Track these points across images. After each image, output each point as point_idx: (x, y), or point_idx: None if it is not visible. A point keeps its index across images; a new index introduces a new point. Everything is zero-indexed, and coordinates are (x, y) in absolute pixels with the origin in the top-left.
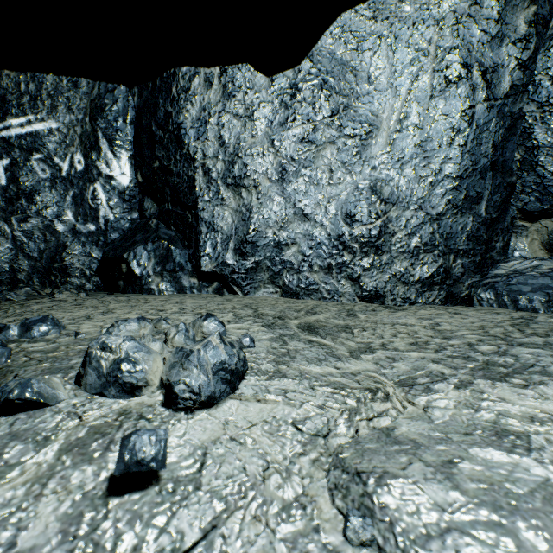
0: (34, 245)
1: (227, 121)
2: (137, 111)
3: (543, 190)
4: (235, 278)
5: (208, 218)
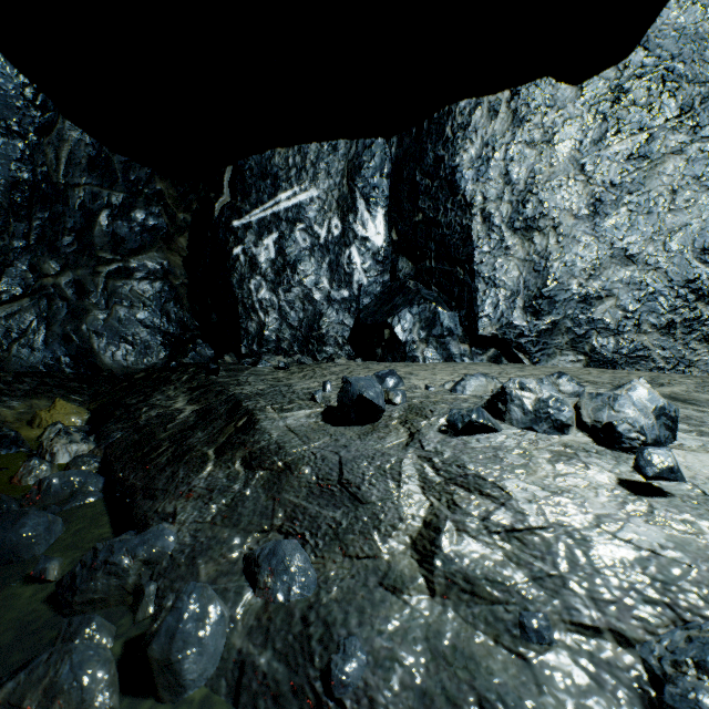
0: (295, 315)
1: (517, 153)
2: (395, 162)
3: None
4: (522, 343)
5: (487, 272)
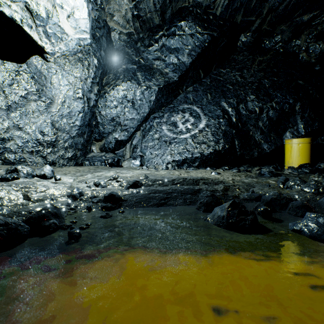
0: None
1: None
2: None
3: (100, 134)
4: None
5: None
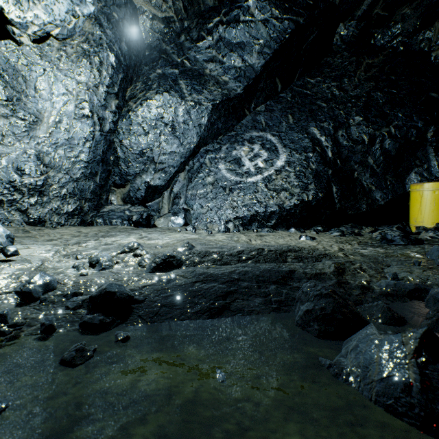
0: None
1: None
2: None
3: (122, 176)
4: None
5: None
